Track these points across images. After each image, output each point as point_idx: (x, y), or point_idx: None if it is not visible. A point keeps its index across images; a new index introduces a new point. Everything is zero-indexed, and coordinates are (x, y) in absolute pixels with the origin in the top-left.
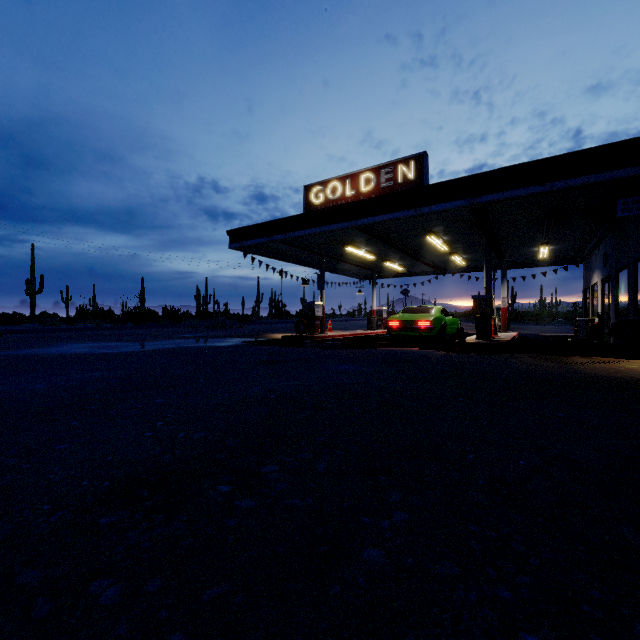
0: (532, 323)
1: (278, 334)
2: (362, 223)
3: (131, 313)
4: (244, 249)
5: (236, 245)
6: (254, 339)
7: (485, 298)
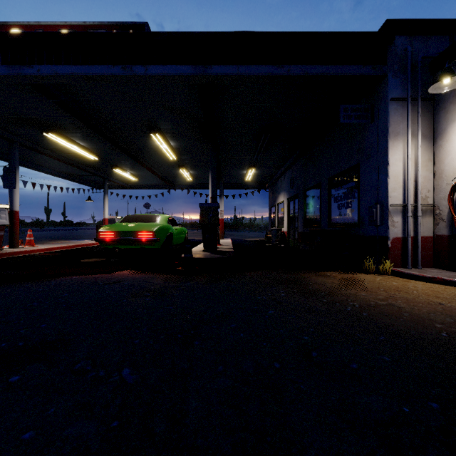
0: (234, 230)
1: None
2: (36, 72)
3: None
4: None
5: None
6: None
7: (212, 206)
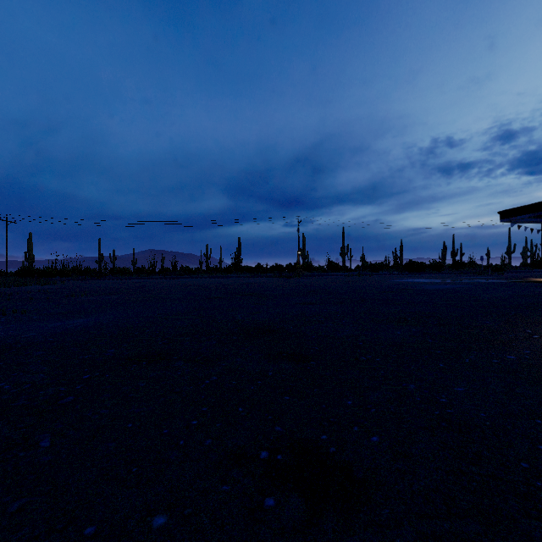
0: None
1: (541, 279)
2: None
3: (408, 265)
4: (511, 221)
5: (506, 220)
6: (520, 281)
7: None
